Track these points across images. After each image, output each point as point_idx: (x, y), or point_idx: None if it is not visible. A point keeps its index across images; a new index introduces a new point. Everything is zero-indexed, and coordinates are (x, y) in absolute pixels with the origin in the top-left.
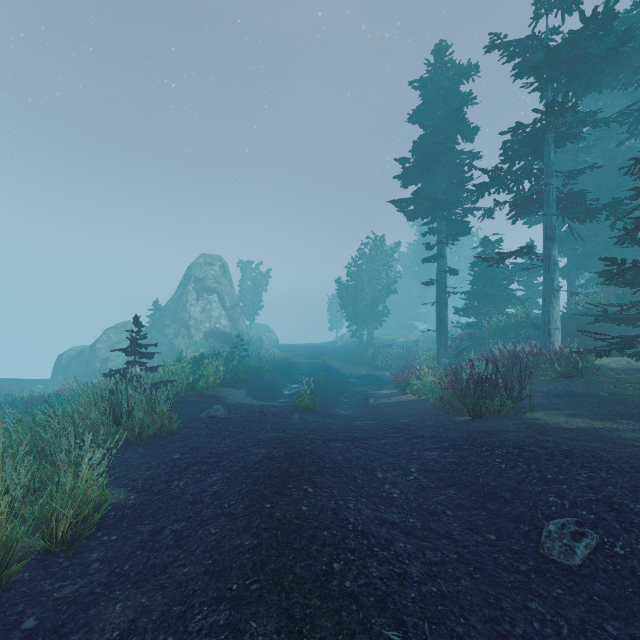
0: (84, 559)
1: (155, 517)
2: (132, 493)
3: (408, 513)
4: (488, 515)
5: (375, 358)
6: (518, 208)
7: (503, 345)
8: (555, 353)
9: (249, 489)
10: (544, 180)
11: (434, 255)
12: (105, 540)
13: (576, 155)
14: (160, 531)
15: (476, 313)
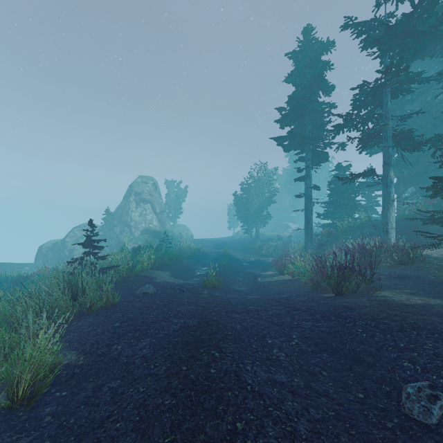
0: (39, 413)
1: (97, 375)
2: (81, 355)
3: (293, 374)
4: (355, 376)
5: (261, 248)
6: (364, 142)
7: (354, 240)
8: (393, 246)
9: (170, 353)
10: (383, 122)
11: (303, 176)
12: (57, 396)
13: (403, 105)
14: (100, 388)
15: (332, 217)
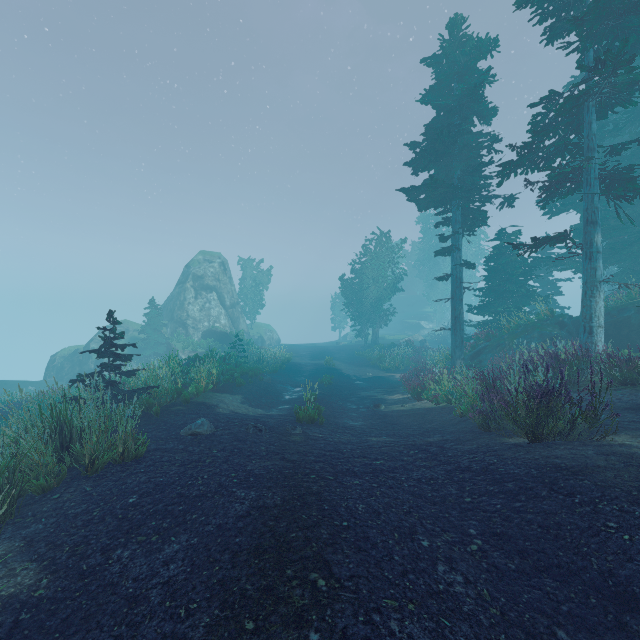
0: None
1: (64, 631)
2: (46, 573)
3: (491, 636)
4: None
5: (382, 359)
6: (549, 190)
7: (541, 345)
8: (608, 355)
9: (223, 576)
10: (584, 155)
11: (448, 247)
12: None
13: (601, 139)
14: None
15: (492, 311)
